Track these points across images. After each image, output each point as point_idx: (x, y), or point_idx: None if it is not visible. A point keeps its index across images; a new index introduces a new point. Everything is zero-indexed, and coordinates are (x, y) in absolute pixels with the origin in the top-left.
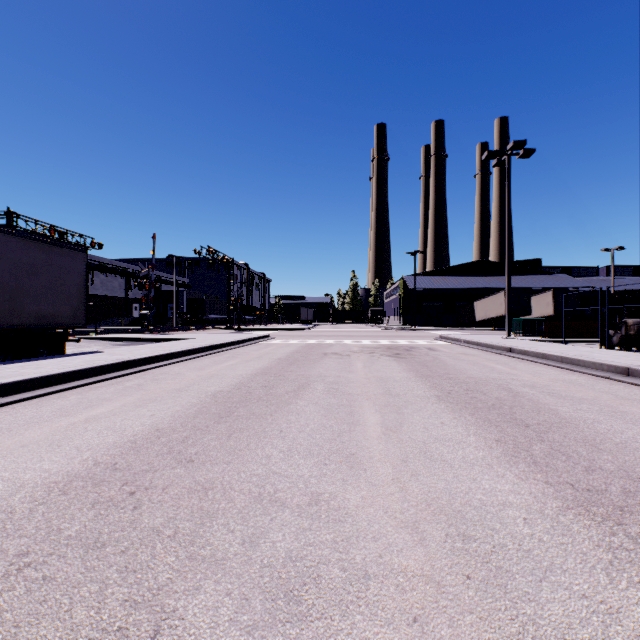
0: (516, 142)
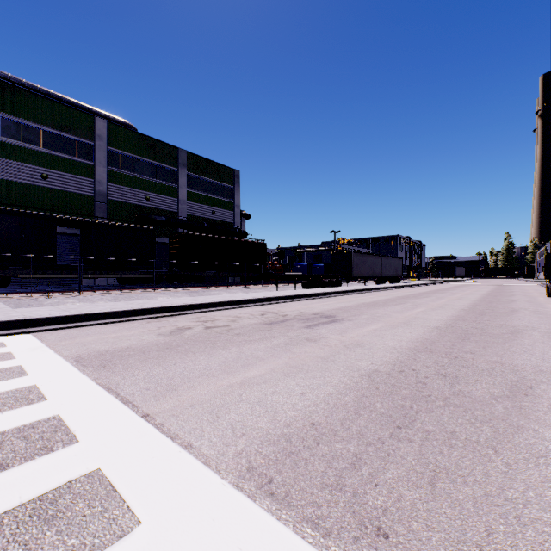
0: None
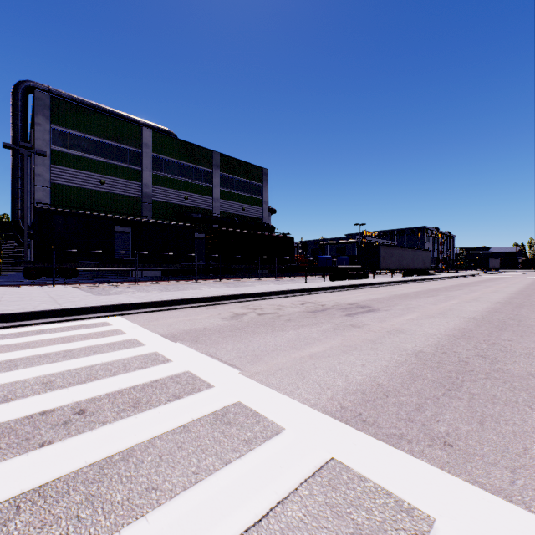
0: None
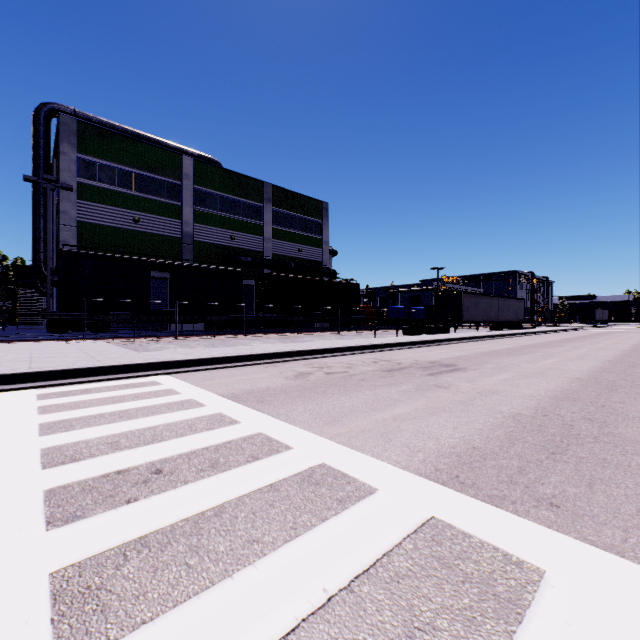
0: None
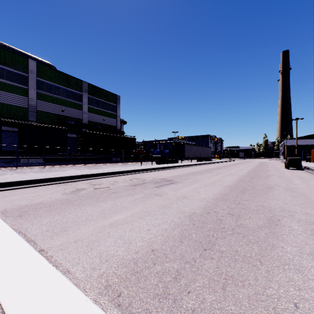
0: (296, 118)
